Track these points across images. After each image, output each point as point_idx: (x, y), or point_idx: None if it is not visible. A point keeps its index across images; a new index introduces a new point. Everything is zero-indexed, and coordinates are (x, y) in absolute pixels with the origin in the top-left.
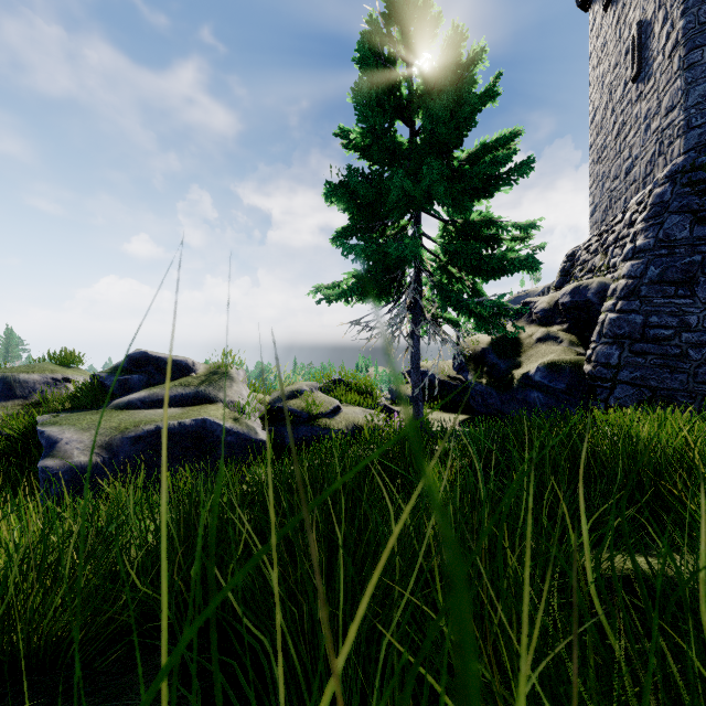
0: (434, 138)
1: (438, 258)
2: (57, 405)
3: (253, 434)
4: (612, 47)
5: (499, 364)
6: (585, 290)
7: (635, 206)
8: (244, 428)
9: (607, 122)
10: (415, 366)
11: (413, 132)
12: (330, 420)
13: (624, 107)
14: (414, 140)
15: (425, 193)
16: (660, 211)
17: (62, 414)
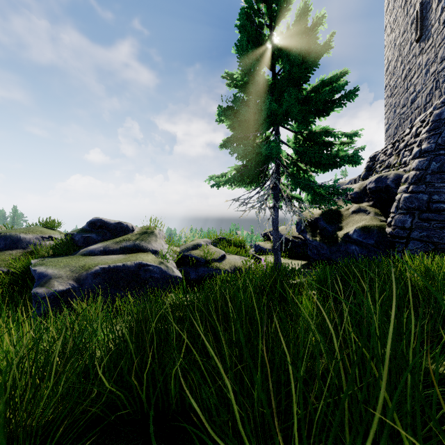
0: (290, 76)
1: (291, 157)
2: (44, 253)
3: (171, 272)
4: (401, 20)
5: (327, 228)
6: (385, 179)
7: (419, 123)
8: (165, 268)
9: (397, 70)
10: (275, 228)
11: (274, 74)
12: (219, 264)
13: (410, 59)
14: (277, 77)
15: (284, 113)
16: (438, 125)
17: (47, 258)
